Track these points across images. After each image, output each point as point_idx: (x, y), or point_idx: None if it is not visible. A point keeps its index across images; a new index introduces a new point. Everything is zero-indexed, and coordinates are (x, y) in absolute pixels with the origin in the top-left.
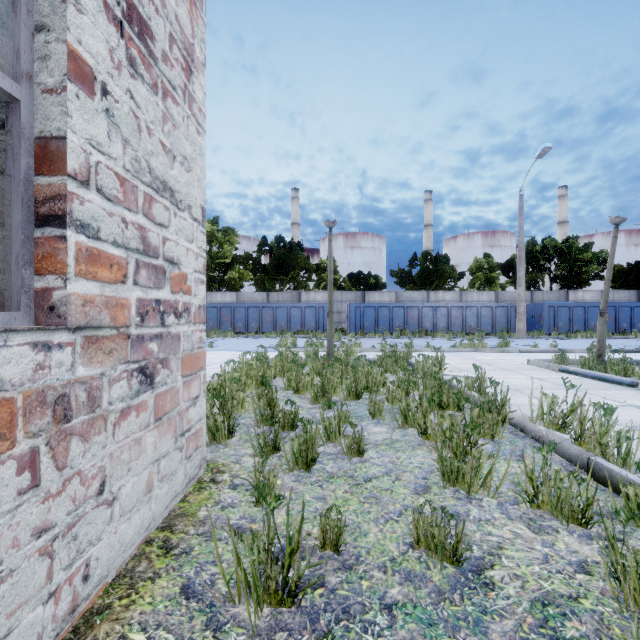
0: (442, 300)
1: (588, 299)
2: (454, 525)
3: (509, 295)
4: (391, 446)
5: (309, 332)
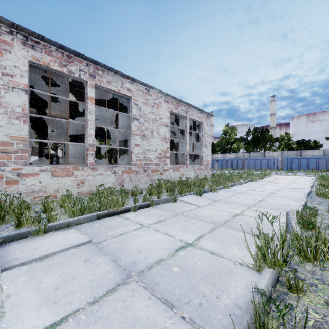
0: None
1: None
2: None
3: None
4: None
5: (262, 169)
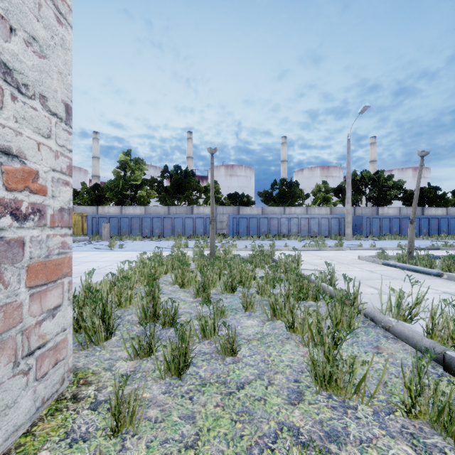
0: (294, 213)
1: (391, 213)
2: (336, 452)
3: (339, 210)
4: (262, 341)
5: (199, 236)
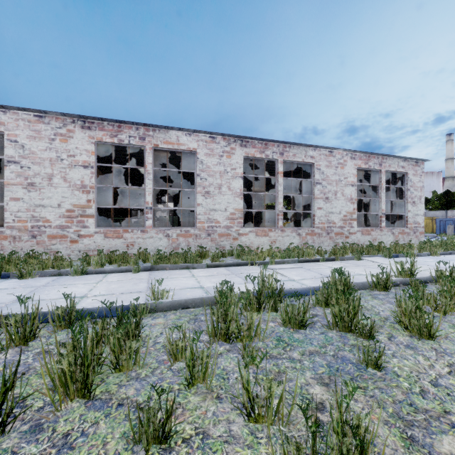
0: None
1: None
2: None
3: None
4: None
5: None
